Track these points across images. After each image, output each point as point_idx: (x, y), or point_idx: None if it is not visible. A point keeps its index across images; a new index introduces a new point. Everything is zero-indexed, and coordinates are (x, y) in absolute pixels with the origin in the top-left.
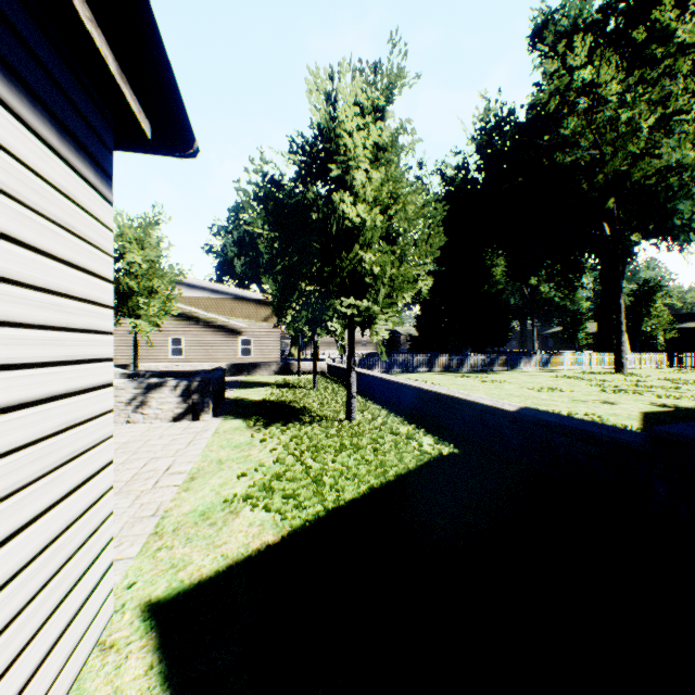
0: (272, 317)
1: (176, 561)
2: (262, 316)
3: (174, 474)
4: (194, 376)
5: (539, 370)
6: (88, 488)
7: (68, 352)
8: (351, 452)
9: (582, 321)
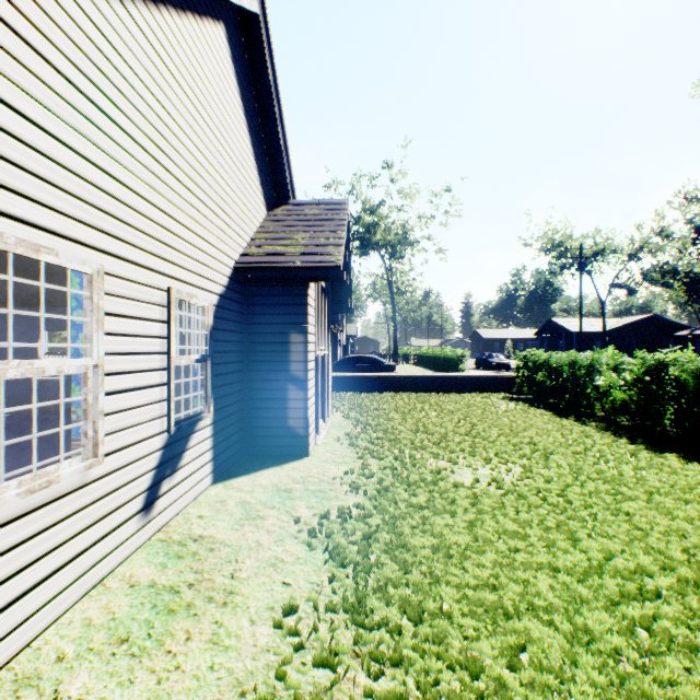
0: None
1: None
2: None
3: None
4: None
5: None
6: None
7: None
8: None
9: None
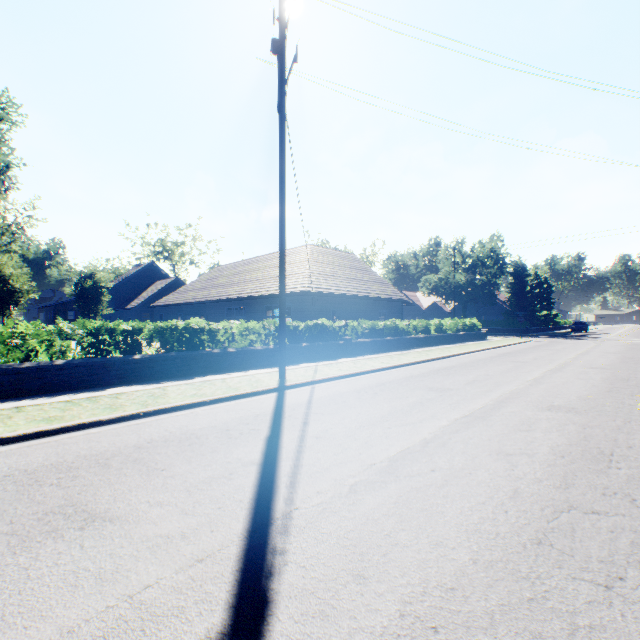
0: None
1: None
2: None
3: None
4: None
5: None
6: None
7: None
8: None
9: None
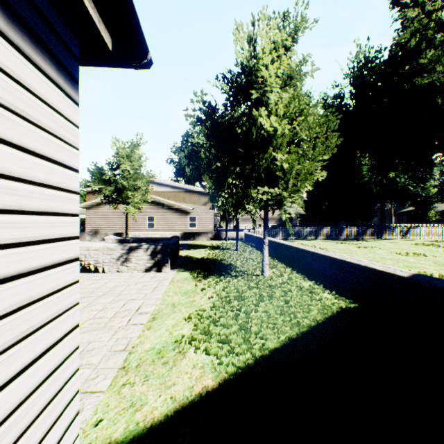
0: (208, 203)
1: (135, 400)
2: (202, 202)
3: (141, 313)
4: (158, 242)
5: (399, 239)
6: (47, 357)
7: (21, 234)
8: (268, 302)
9: (432, 203)
